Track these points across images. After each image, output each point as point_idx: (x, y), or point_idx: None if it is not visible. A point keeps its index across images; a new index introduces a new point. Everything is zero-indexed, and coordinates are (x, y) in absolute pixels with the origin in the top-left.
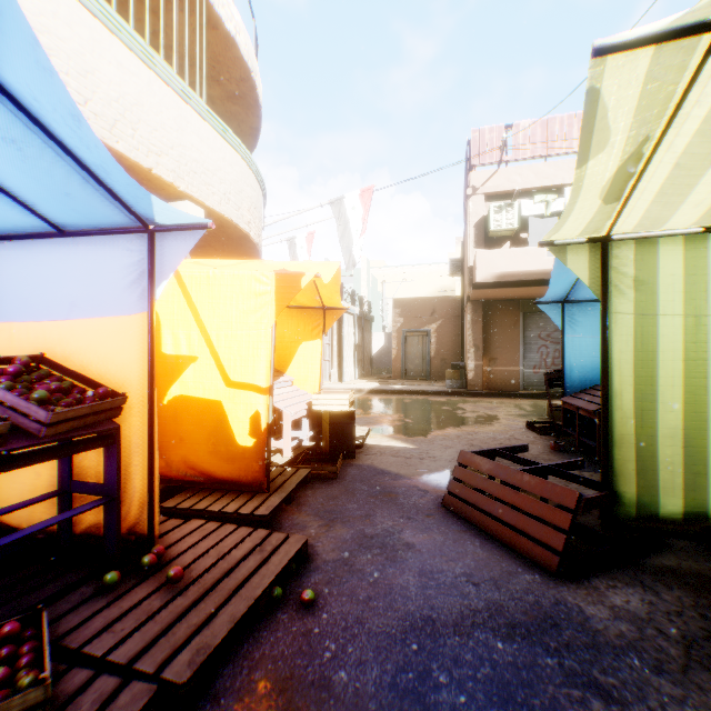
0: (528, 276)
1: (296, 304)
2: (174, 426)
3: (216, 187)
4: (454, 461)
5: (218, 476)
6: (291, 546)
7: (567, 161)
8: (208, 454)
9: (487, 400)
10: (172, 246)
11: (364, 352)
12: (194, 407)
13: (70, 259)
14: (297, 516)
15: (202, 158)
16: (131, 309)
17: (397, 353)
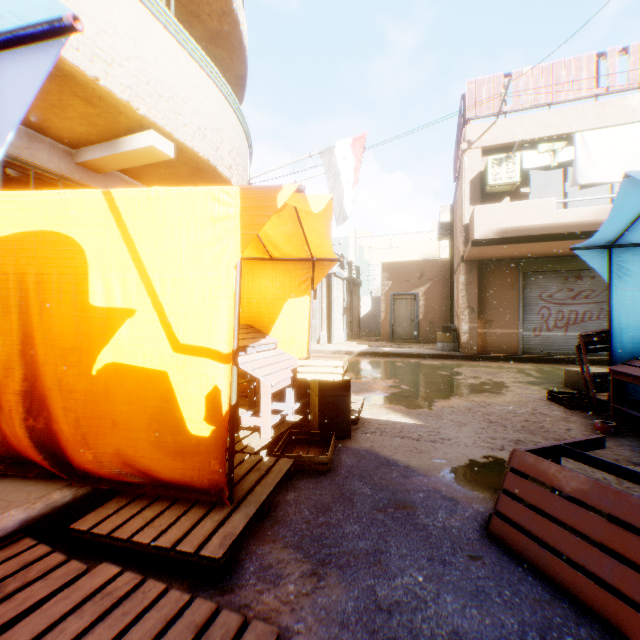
0: (533, 230)
1: (280, 256)
2: (106, 404)
3: (187, 118)
4: (477, 446)
5: (162, 476)
6: None
7: (574, 108)
8: (149, 446)
9: (484, 364)
10: (12, 80)
11: (353, 315)
12: (132, 379)
13: None
14: (269, 546)
15: (170, 81)
16: None
17: (385, 316)
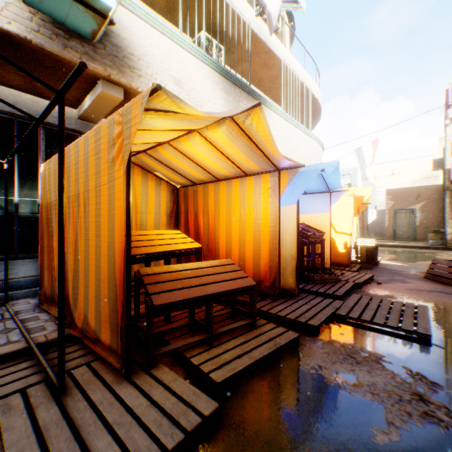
0: None
1: None
2: None
3: (313, 160)
4: None
5: (332, 261)
6: (369, 275)
7: None
8: None
9: None
10: (336, 195)
11: (363, 223)
12: None
13: (306, 199)
14: None
15: (310, 151)
16: (324, 211)
17: (387, 223)
